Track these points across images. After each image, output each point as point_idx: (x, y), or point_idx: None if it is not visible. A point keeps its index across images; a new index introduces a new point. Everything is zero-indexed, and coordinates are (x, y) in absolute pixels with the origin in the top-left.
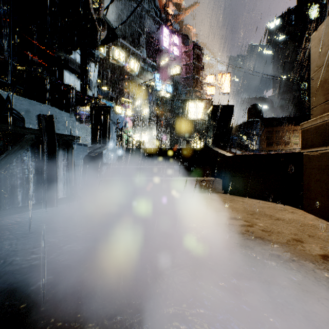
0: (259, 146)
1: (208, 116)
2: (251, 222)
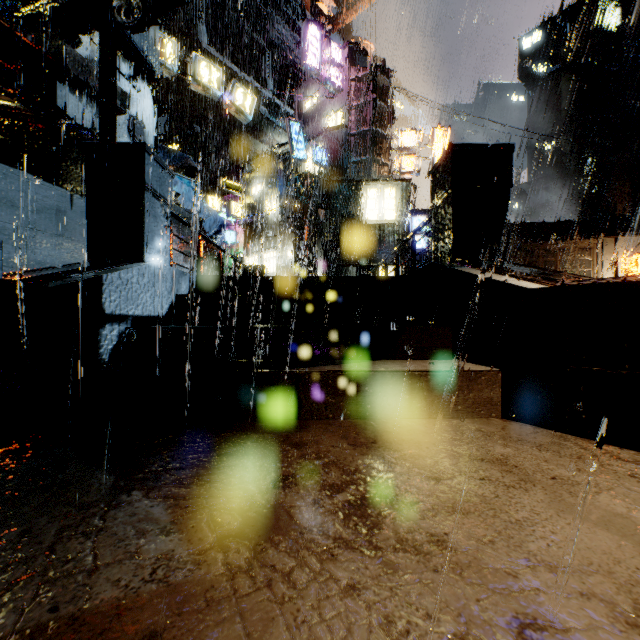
0: None
1: (434, 182)
2: None
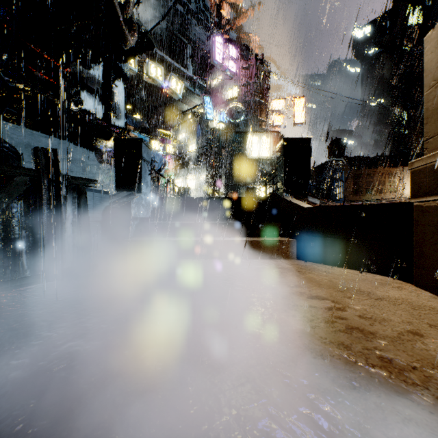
0: (344, 194)
1: (277, 153)
2: (341, 303)
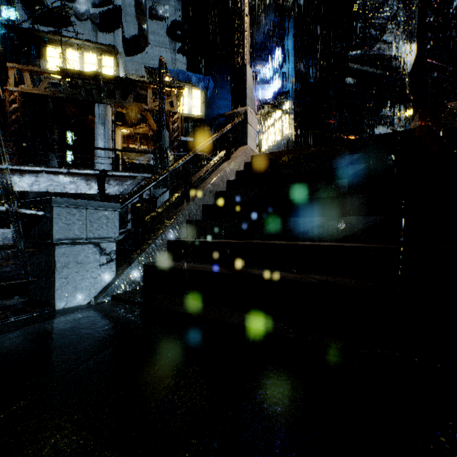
0: None
1: None
2: None
